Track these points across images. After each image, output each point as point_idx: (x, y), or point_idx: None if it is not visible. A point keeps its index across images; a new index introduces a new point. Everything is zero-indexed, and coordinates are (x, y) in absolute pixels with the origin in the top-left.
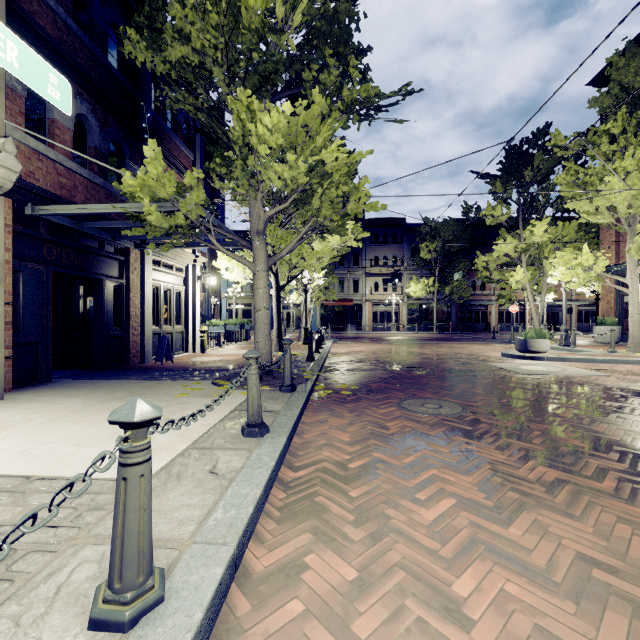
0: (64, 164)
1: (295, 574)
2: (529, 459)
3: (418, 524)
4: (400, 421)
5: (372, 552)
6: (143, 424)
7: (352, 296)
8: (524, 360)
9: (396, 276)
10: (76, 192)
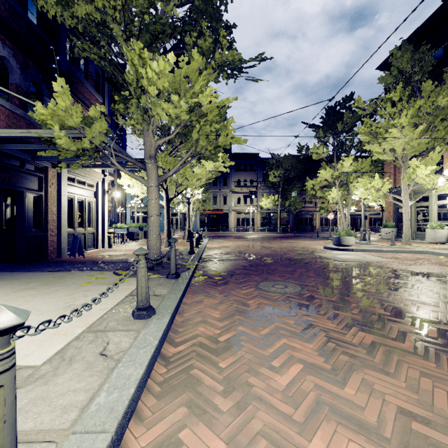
0: None
1: None
2: (351, 326)
3: (275, 390)
4: (257, 299)
5: (238, 422)
6: (1, 333)
7: (222, 207)
8: (338, 251)
9: (253, 193)
10: None
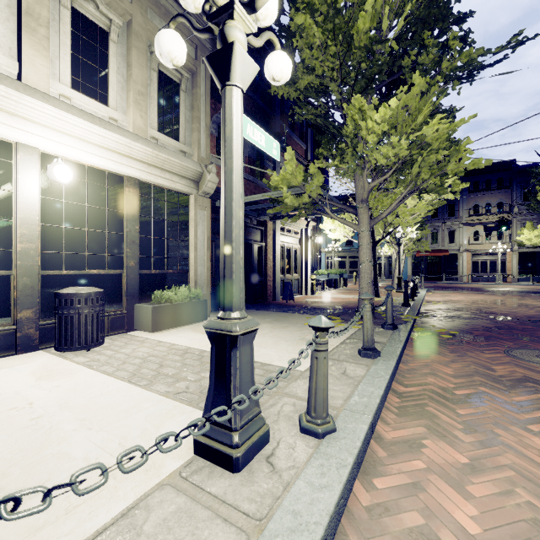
0: None
1: (416, 447)
2: None
3: (529, 446)
4: (509, 366)
5: (481, 452)
6: (325, 329)
7: (447, 246)
8: None
9: (502, 224)
10: None
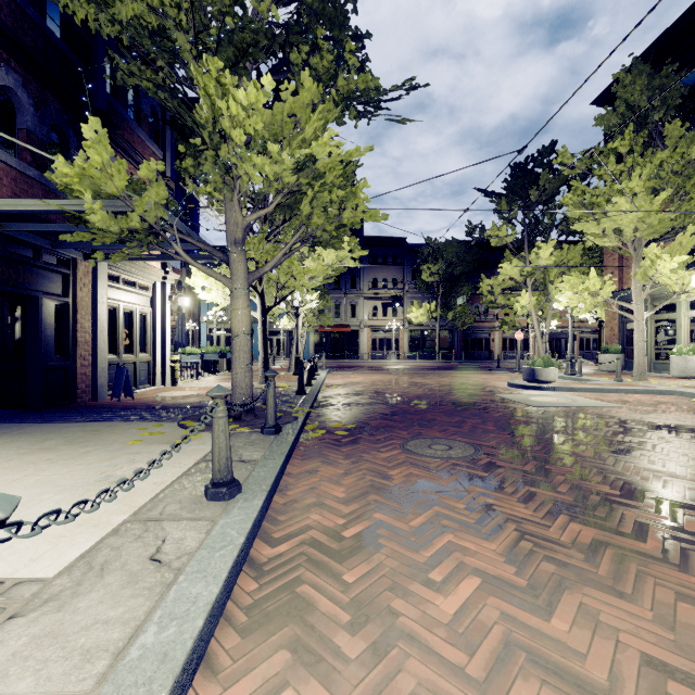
0: None
1: None
2: (558, 514)
3: (435, 622)
4: (405, 468)
5: (375, 677)
6: None
7: (349, 321)
8: (532, 390)
9: (397, 300)
10: None
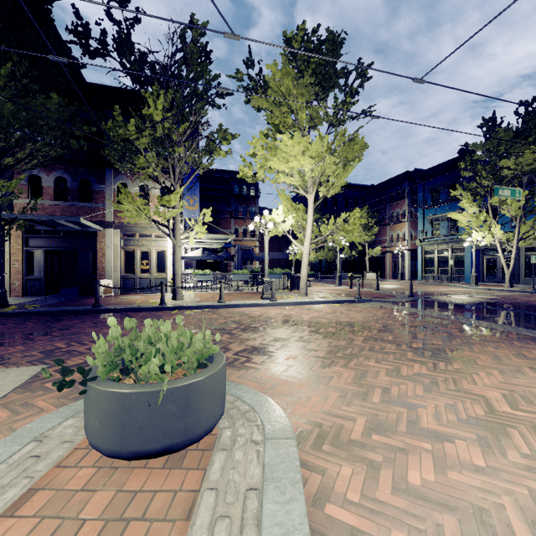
0: (46, 204)
1: None
2: None
3: None
4: None
5: None
6: None
7: None
8: None
9: None
10: (56, 213)
